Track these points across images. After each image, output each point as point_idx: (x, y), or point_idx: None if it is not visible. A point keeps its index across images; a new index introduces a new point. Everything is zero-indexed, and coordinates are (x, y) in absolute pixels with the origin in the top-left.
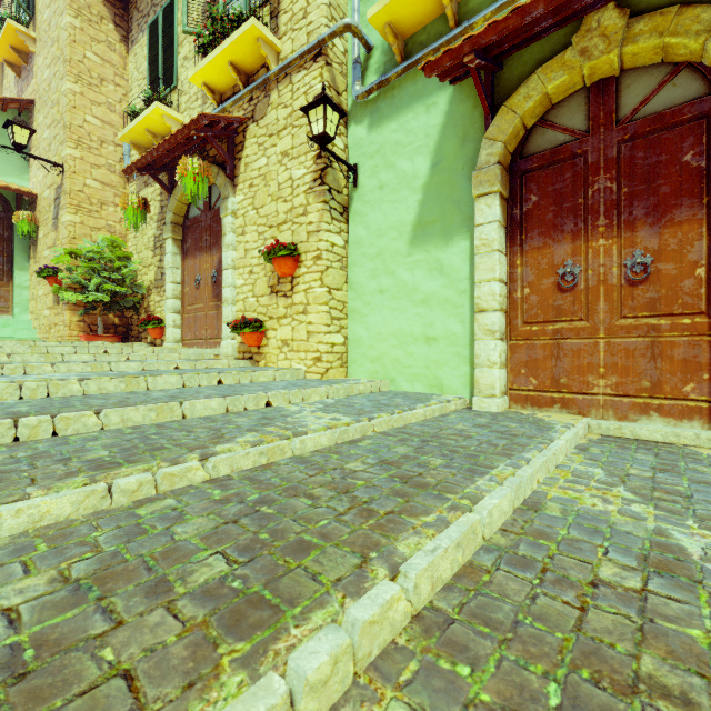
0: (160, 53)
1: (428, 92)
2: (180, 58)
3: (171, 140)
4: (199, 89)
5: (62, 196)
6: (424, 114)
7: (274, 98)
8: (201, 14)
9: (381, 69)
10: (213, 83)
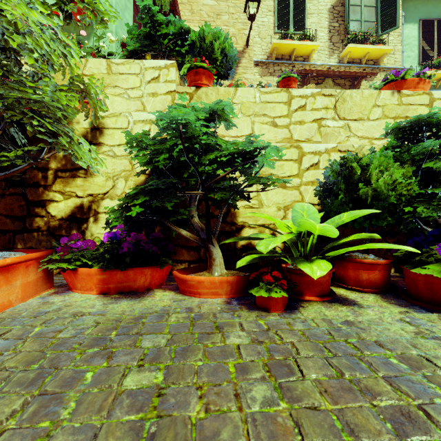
0: (291, 8)
1: None
2: (309, 21)
3: (353, 73)
4: (326, 46)
5: (245, 60)
6: None
7: (378, 76)
8: (328, 11)
9: None
10: (350, 53)
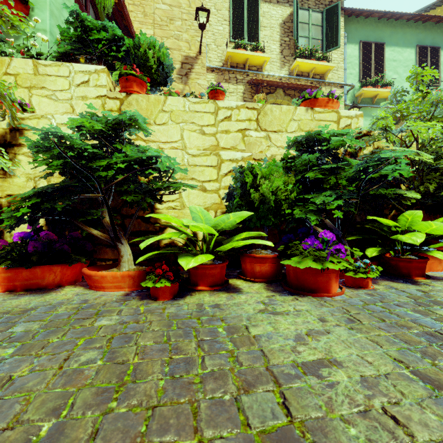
0: (245, 19)
1: (365, 115)
2: (262, 34)
3: (299, 85)
4: (278, 58)
5: (198, 66)
6: (364, 121)
7: (324, 90)
8: (280, 26)
9: (351, 100)
10: (299, 67)
